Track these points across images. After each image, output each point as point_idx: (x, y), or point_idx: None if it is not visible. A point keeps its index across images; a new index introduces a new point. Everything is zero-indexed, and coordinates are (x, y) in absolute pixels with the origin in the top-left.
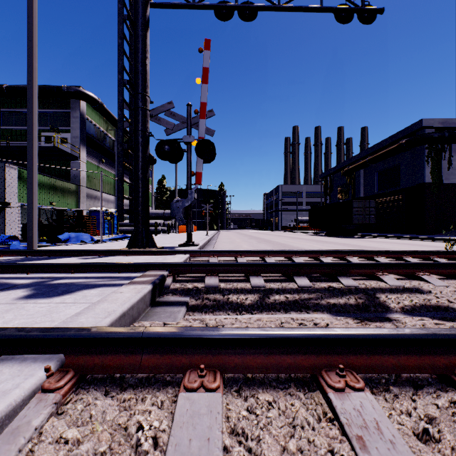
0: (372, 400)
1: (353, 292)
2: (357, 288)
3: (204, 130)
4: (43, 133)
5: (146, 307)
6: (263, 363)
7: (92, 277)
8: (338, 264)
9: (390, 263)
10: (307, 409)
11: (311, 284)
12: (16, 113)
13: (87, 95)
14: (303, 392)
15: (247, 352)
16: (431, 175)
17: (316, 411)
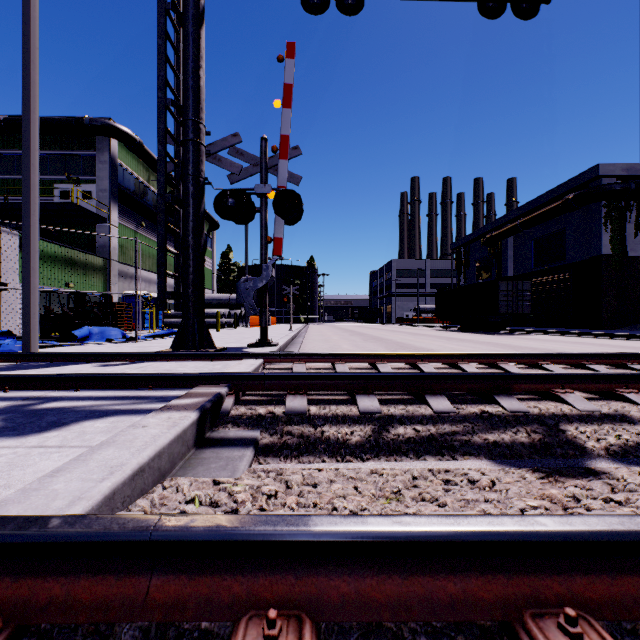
0: None
1: (523, 421)
2: (527, 414)
3: (286, 175)
4: (56, 185)
5: (187, 450)
6: (399, 593)
7: (106, 397)
8: (493, 376)
9: (574, 375)
10: None
11: (454, 408)
12: (19, 156)
13: (120, 131)
14: None
15: (366, 569)
16: (611, 245)
17: None
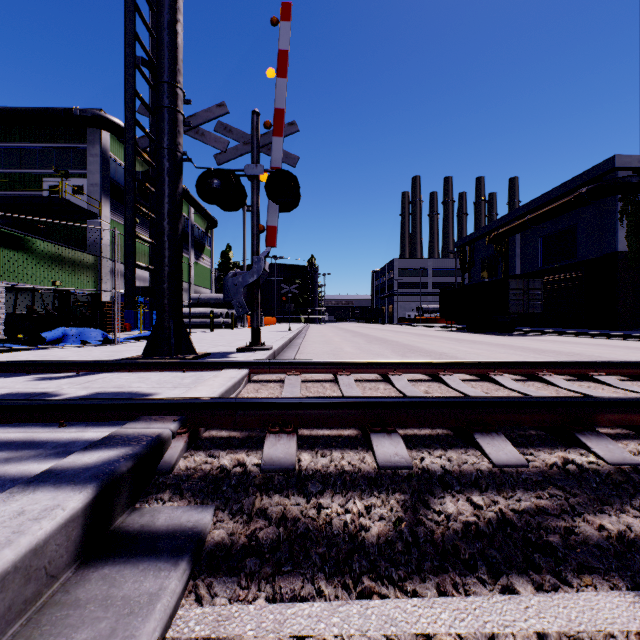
0: None
1: None
2: None
3: (281, 155)
4: (45, 179)
5: (45, 583)
6: None
7: None
8: (568, 402)
9: None
10: None
11: (522, 457)
12: (6, 149)
13: (112, 122)
14: None
15: None
16: (627, 241)
17: None
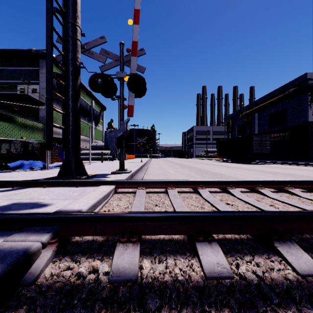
0: None
1: None
2: None
3: (136, 66)
4: (18, 85)
5: None
6: None
7: None
8: None
9: None
10: None
11: None
12: None
13: None
14: None
15: None
16: None
17: None
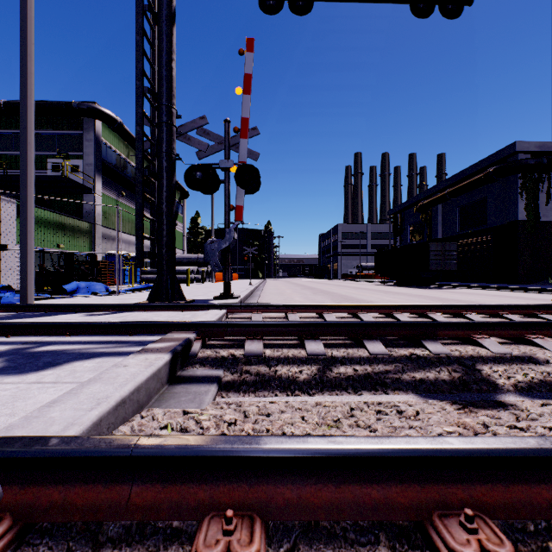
0: None
1: (445, 362)
2: (449, 356)
3: (246, 152)
4: (49, 160)
5: (161, 386)
6: (332, 498)
7: (93, 342)
8: (421, 324)
9: (490, 323)
10: None
11: (387, 351)
12: (16, 135)
13: (104, 113)
14: None
15: (306, 479)
16: (526, 211)
17: None
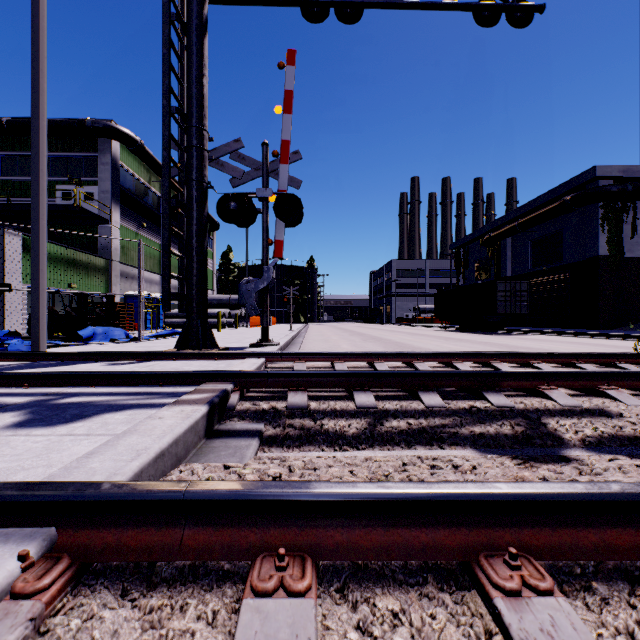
0: (571, 612)
1: (508, 415)
2: (513, 409)
3: (287, 179)
4: (58, 186)
5: (198, 440)
6: (381, 541)
7: (121, 393)
8: (483, 374)
9: (559, 373)
10: (459, 627)
11: (445, 403)
12: (21, 158)
13: (122, 133)
14: (450, 593)
15: (356, 523)
16: (608, 245)
17: (475, 631)
